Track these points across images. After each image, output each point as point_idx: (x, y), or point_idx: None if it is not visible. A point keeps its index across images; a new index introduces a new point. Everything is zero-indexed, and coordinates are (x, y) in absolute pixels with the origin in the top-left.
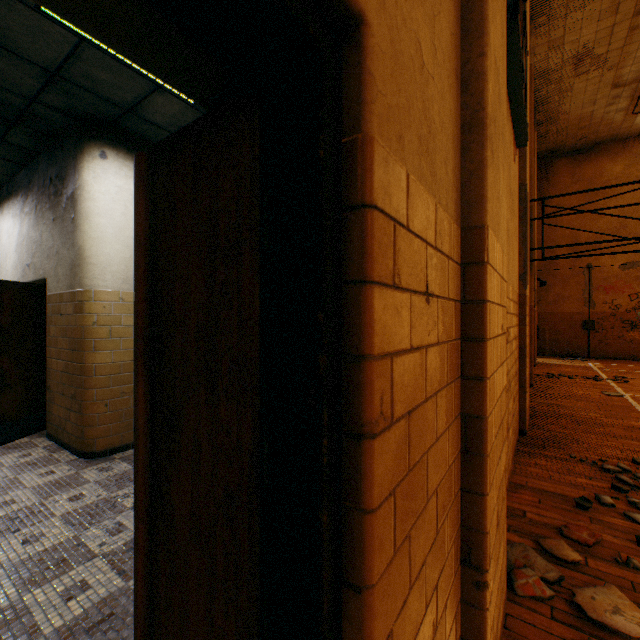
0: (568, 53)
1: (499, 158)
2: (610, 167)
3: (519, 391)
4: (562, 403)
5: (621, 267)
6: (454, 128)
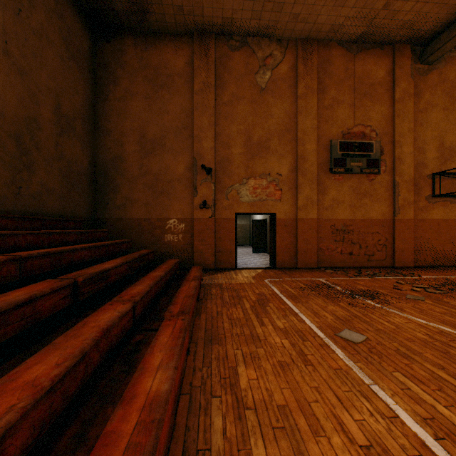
0: None
1: (307, 207)
2: None
3: (392, 252)
4: None
5: None
6: (294, 209)
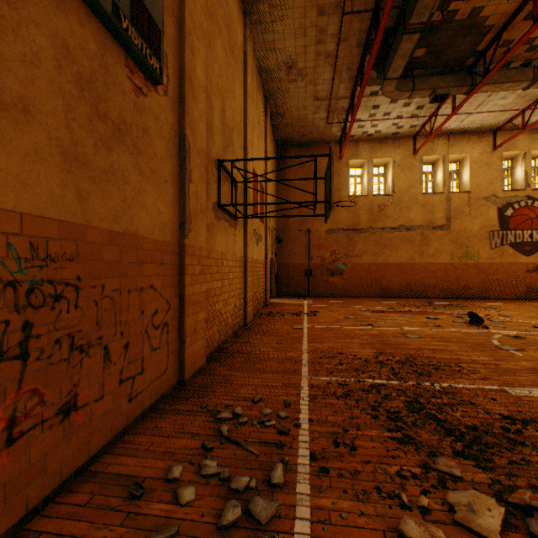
0: (281, 58)
1: None
2: (321, 160)
3: (180, 341)
4: (255, 340)
5: (327, 232)
6: None
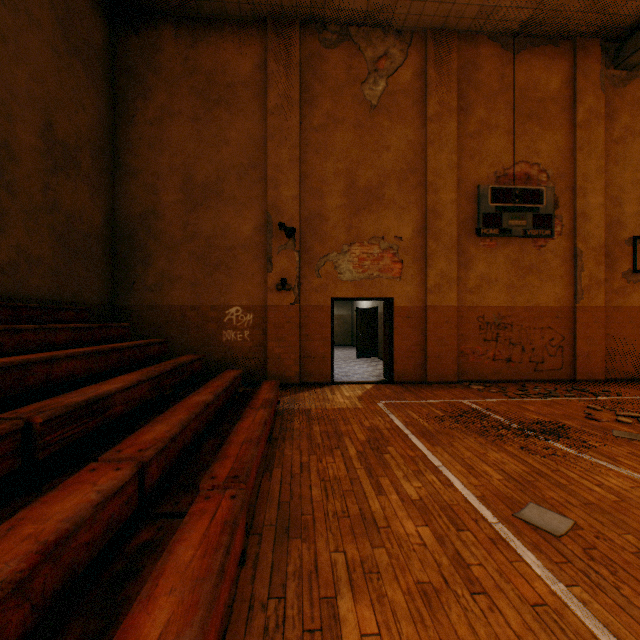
0: None
1: (442, 289)
2: None
3: (572, 358)
4: None
5: None
6: (421, 292)
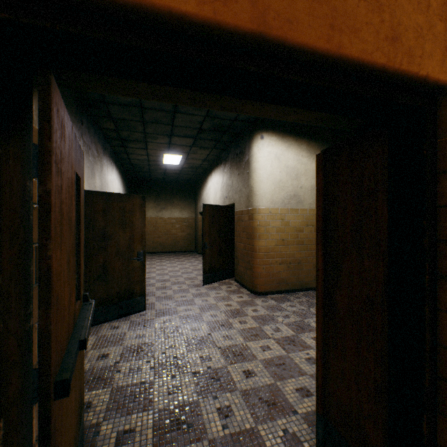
0: None
1: None
2: None
3: None
4: None
5: None
6: None
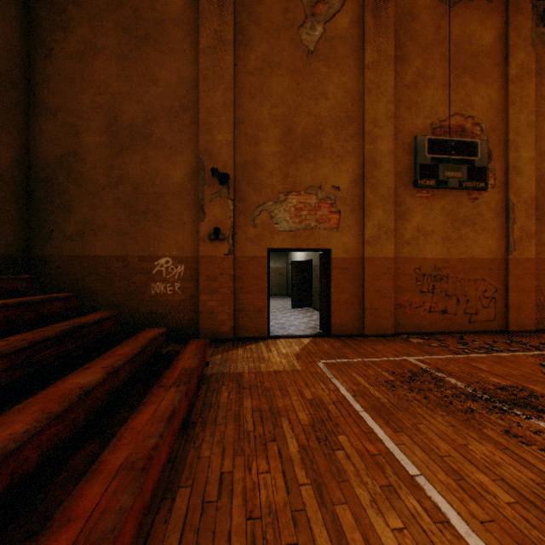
0: None
1: (380, 240)
2: None
3: (505, 309)
4: None
5: None
6: (359, 243)
